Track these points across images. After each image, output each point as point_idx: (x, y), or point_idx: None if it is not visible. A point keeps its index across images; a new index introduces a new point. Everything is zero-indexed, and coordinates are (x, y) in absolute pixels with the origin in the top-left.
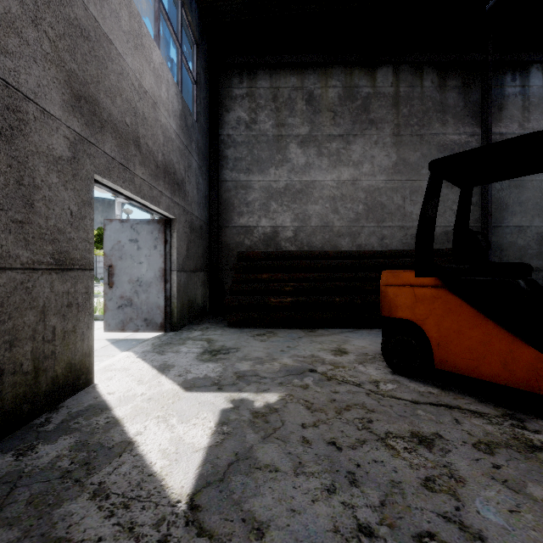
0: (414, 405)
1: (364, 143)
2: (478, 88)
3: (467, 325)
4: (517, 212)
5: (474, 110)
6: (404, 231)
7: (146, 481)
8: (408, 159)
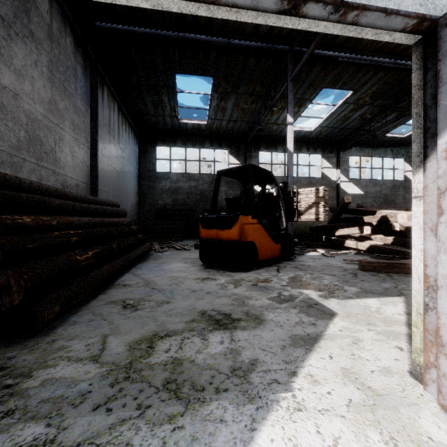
0: (282, 273)
1: (26, 54)
2: (89, 77)
3: (265, 238)
4: (101, 179)
5: (88, 93)
6: (56, 176)
7: (411, 304)
8: (58, 103)
